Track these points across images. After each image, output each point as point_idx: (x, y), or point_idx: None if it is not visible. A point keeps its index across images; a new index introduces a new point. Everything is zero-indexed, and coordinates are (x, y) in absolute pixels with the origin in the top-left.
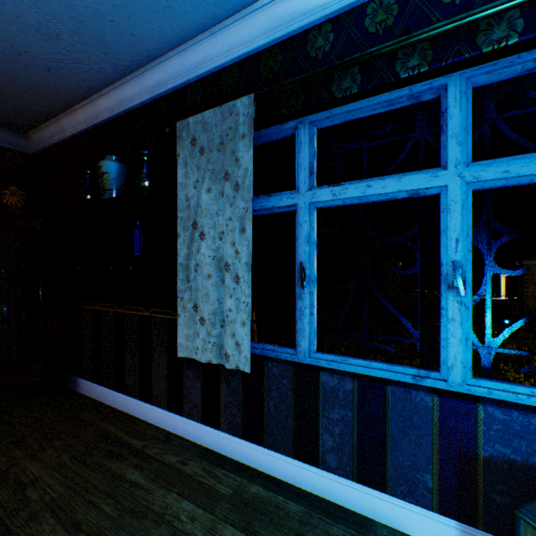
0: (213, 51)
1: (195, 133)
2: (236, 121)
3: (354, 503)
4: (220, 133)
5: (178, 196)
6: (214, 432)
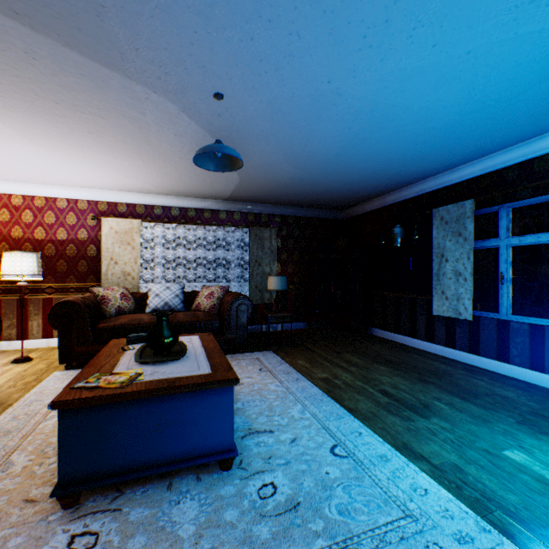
0: (452, 177)
1: (442, 215)
2: (464, 210)
3: (527, 378)
4: (456, 215)
5: (433, 242)
6: (452, 350)
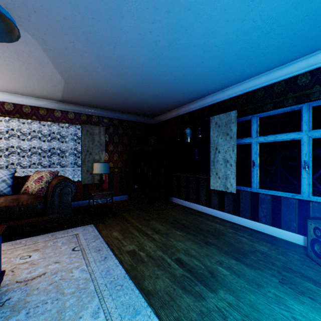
0: (222, 95)
1: (216, 121)
2: (230, 118)
3: (270, 232)
4: (225, 121)
5: (210, 140)
6: (222, 213)
